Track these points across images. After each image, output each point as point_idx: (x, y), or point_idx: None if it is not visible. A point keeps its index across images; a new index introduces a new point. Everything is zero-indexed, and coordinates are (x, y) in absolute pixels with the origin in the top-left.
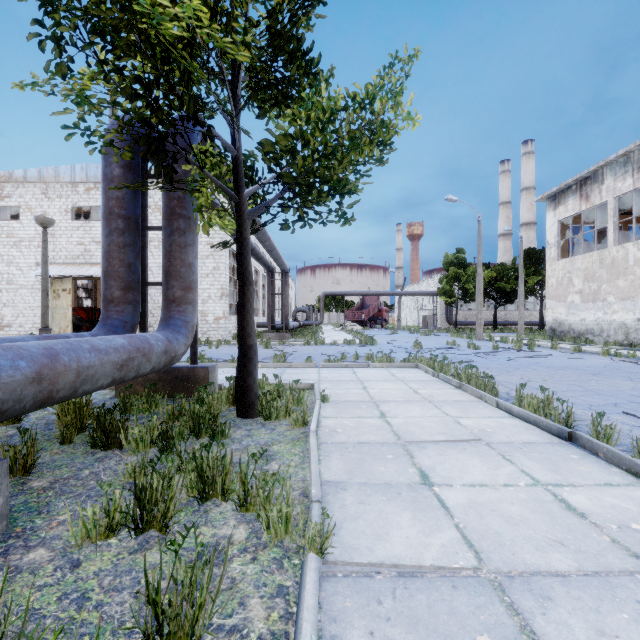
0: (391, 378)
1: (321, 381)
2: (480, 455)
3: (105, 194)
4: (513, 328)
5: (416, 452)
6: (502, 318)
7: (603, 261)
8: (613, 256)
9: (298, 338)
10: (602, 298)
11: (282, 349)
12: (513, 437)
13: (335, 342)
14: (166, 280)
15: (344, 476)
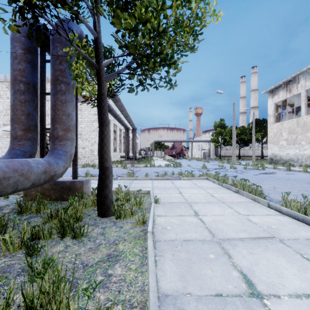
0: (194, 186)
1: (154, 188)
2: (282, 254)
3: (11, 67)
4: (248, 158)
5: (231, 251)
6: (242, 153)
7: (299, 123)
8: (304, 121)
9: (141, 163)
10: (298, 142)
11: (132, 169)
12: (295, 233)
13: (160, 165)
14: (52, 124)
15: (178, 283)
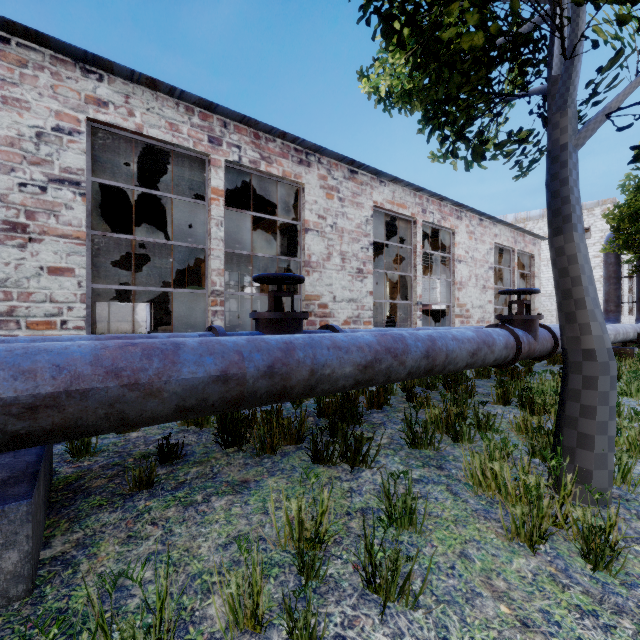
0: None
1: None
2: None
3: (606, 270)
4: None
5: None
6: None
7: None
8: None
9: None
10: None
11: None
12: None
13: None
14: (639, 302)
15: None
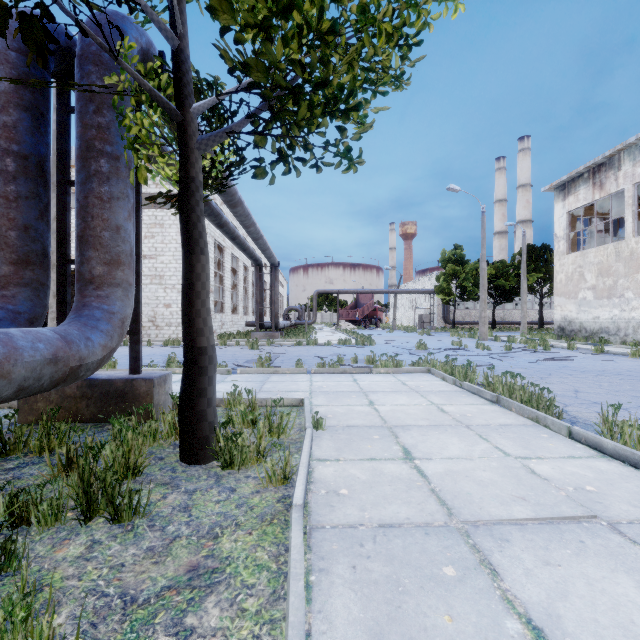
0: (402, 388)
1: (313, 393)
2: (623, 564)
3: None
4: (511, 327)
5: (496, 555)
6: (500, 317)
7: (620, 254)
8: (632, 248)
9: (289, 338)
10: (619, 294)
11: (270, 350)
12: None
13: (329, 342)
14: (79, 250)
15: None
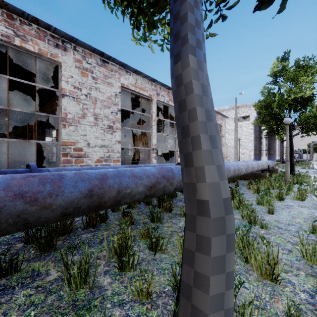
0: None
1: (313, 176)
2: None
3: (255, 134)
4: None
5: None
6: None
7: None
8: None
9: (297, 166)
10: None
11: None
12: None
13: None
14: (269, 150)
15: None
